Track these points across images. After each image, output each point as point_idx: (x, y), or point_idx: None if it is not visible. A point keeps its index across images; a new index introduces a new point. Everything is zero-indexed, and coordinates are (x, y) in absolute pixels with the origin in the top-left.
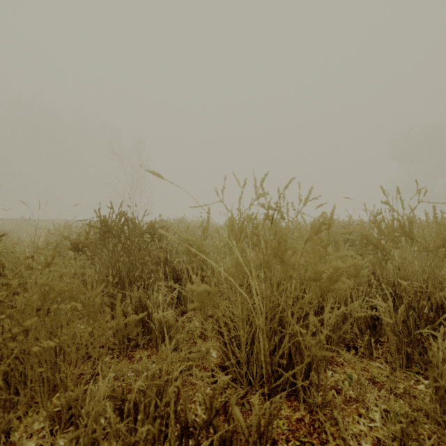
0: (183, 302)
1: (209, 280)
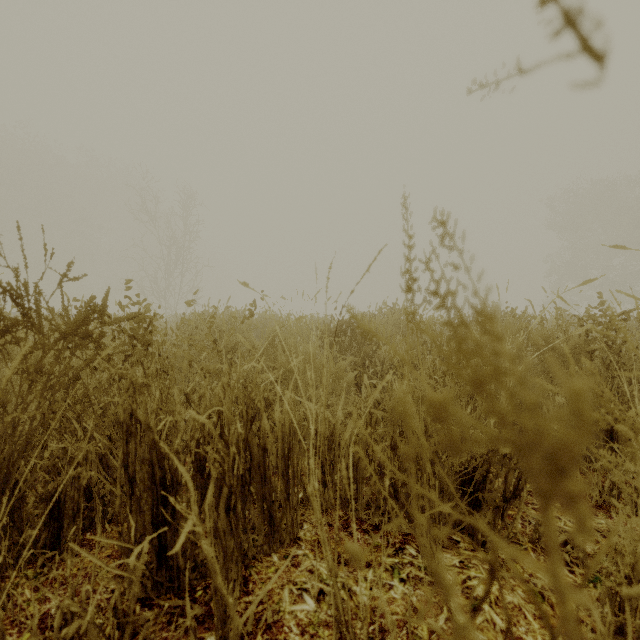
0: (182, 562)
1: (269, 478)
